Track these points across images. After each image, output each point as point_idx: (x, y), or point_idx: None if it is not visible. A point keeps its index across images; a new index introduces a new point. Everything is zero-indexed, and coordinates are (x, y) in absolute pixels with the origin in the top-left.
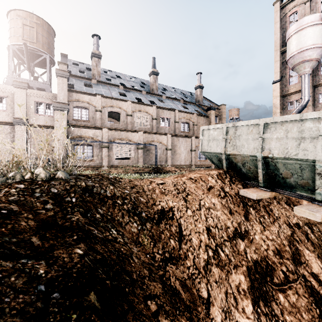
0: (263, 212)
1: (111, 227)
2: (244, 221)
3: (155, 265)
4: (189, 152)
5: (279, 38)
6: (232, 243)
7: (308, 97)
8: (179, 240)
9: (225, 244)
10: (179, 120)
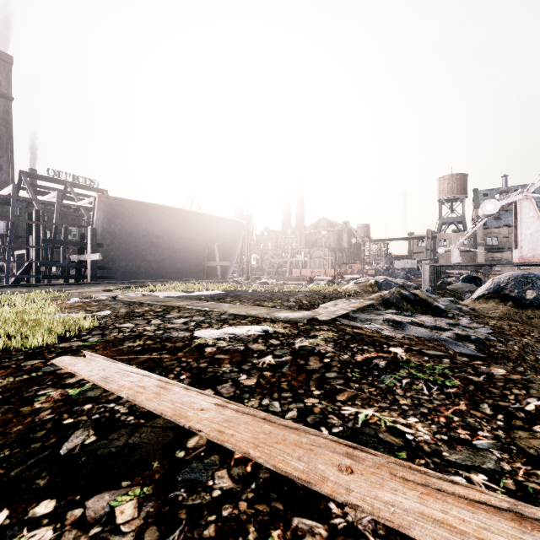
0: None
1: None
2: None
3: None
4: None
5: None
6: None
7: None
8: None
9: None
10: None
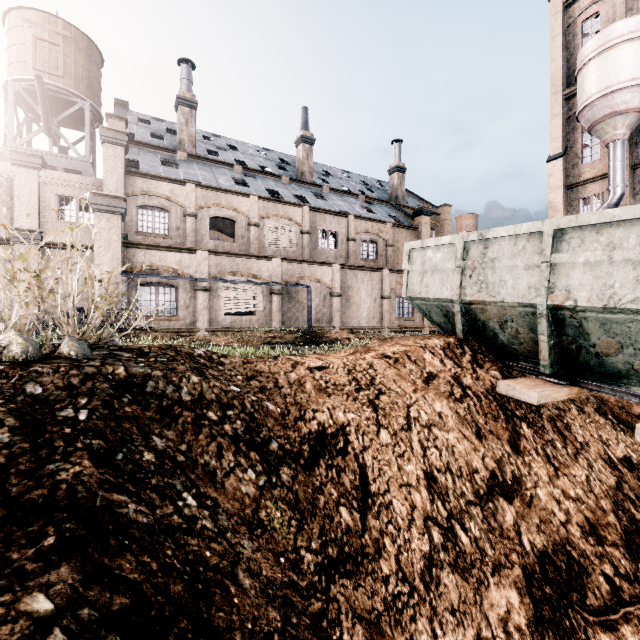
0: (551, 432)
1: (184, 488)
2: (511, 455)
3: (301, 586)
4: (377, 300)
5: (561, 69)
6: (485, 510)
7: (622, 188)
8: (362, 508)
9: (469, 512)
10: (356, 236)
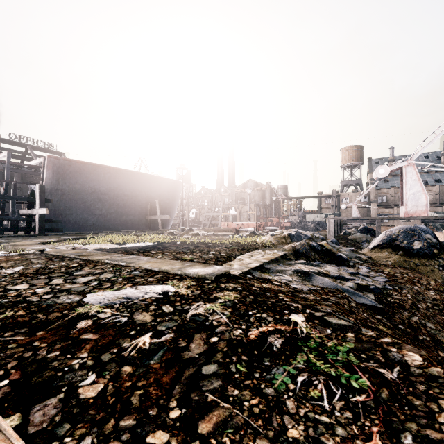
0: None
1: None
2: None
3: None
4: None
5: None
6: None
7: None
8: None
9: None
10: None
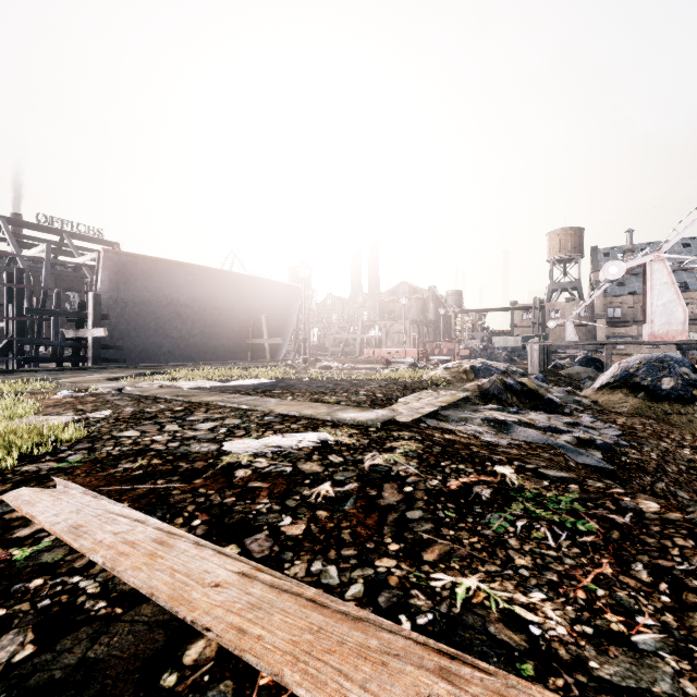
0: None
1: None
2: None
3: None
4: None
5: None
6: None
7: None
8: None
9: None
10: None
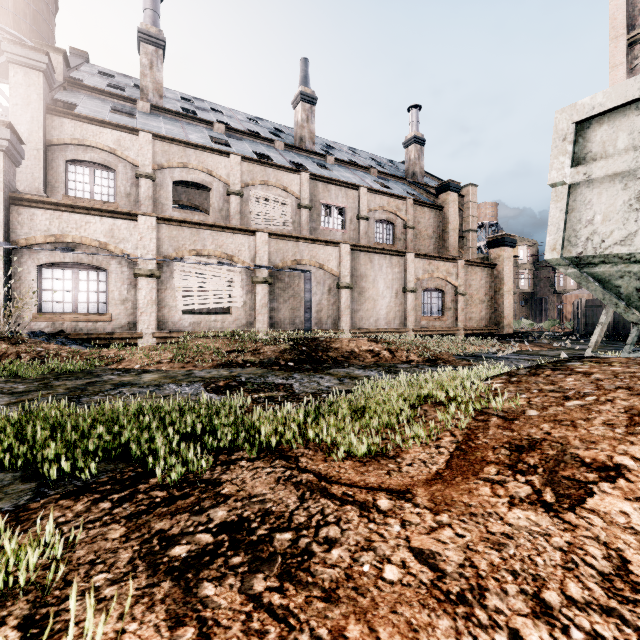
0: None
1: None
2: None
3: None
4: (399, 294)
5: (624, 7)
6: None
7: None
8: None
9: None
10: (369, 214)
